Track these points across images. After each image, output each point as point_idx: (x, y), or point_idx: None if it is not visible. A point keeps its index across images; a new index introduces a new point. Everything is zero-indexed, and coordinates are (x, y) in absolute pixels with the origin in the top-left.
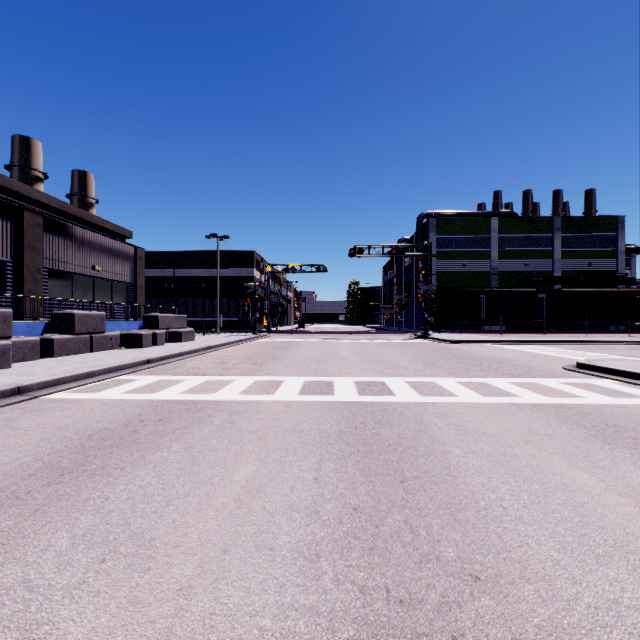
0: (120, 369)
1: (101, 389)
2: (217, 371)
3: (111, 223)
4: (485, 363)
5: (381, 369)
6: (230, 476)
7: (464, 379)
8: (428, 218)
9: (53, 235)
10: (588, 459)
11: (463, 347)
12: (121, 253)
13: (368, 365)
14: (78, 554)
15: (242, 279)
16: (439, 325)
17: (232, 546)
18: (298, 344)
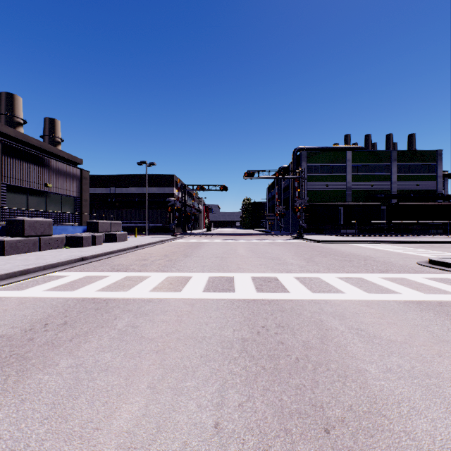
0: (55, 266)
1: (29, 286)
2: (137, 267)
3: (66, 153)
4: (354, 259)
5: (272, 265)
6: (109, 421)
7: (343, 275)
8: (301, 151)
9: (11, 158)
10: None
11: (331, 246)
12: (69, 174)
13: (261, 261)
14: None
15: (165, 195)
16: (309, 229)
17: None
18: (206, 243)
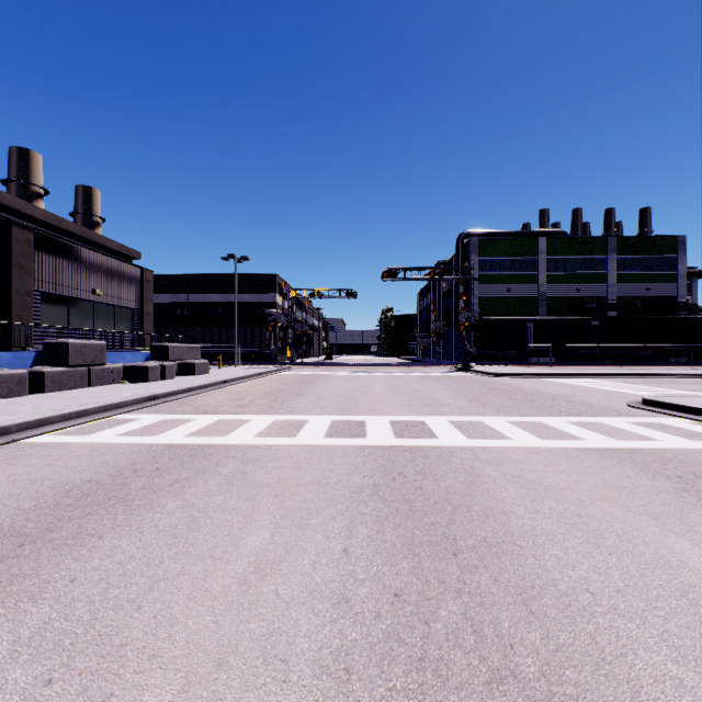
0: (119, 407)
1: (93, 431)
2: (231, 409)
3: (116, 242)
4: (537, 399)
5: (420, 406)
6: (236, 547)
7: (516, 418)
8: (469, 238)
9: (46, 254)
10: (684, 521)
11: (510, 381)
12: (125, 275)
13: (405, 402)
14: (16, 670)
15: (263, 305)
16: (482, 356)
17: (231, 656)
18: (325, 378)
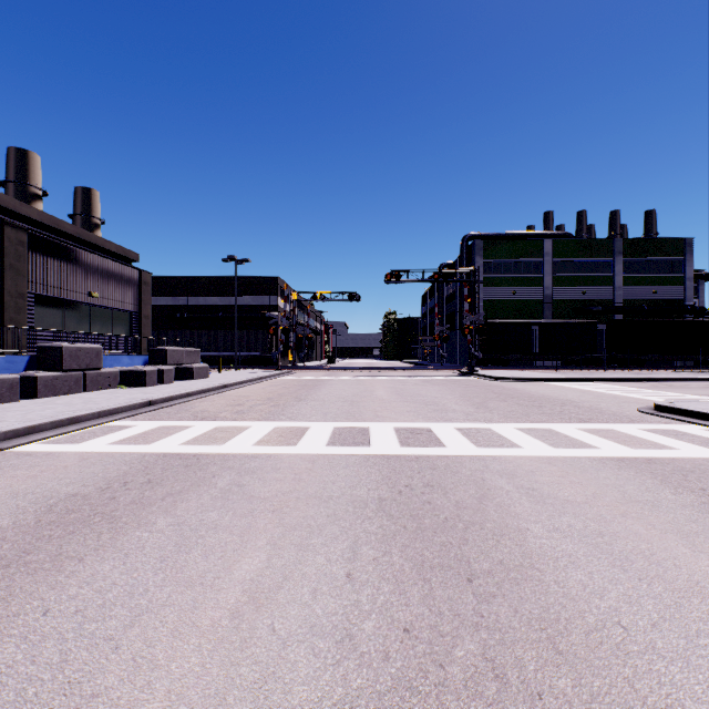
0: (114, 413)
1: (85, 439)
2: (230, 415)
3: (114, 244)
4: (546, 405)
5: (425, 412)
6: (229, 571)
7: (525, 425)
8: (474, 240)
9: (40, 255)
10: None
11: (516, 385)
12: (123, 277)
13: (409, 407)
14: None
15: (264, 308)
16: (486, 360)
17: None
18: (327, 382)
